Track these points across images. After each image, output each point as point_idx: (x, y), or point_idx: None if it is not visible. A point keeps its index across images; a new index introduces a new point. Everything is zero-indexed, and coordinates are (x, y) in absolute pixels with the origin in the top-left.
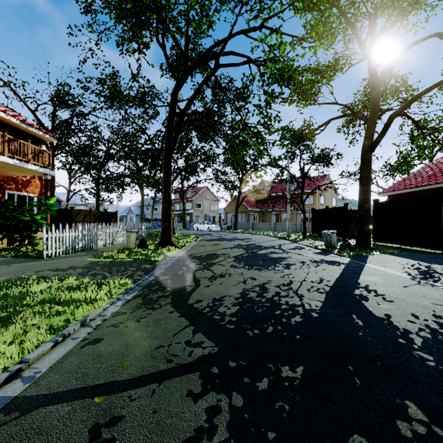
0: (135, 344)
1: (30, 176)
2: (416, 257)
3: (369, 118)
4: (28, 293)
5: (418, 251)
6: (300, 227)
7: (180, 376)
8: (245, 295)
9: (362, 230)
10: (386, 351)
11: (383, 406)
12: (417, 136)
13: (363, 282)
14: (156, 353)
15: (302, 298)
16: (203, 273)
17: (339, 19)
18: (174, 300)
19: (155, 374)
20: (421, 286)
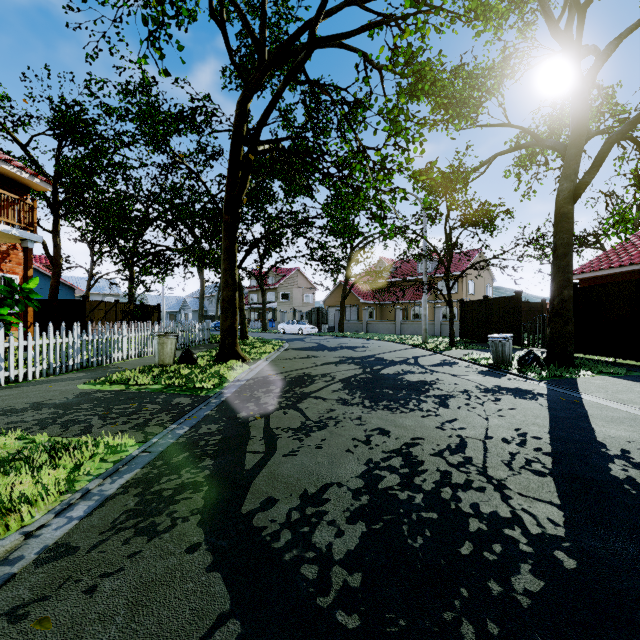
0: None
1: (8, 245)
2: None
3: (569, 143)
4: None
5: None
6: (440, 328)
7: None
8: (374, 483)
9: (558, 334)
10: None
11: None
12: None
13: (608, 440)
14: None
15: (507, 494)
16: (284, 416)
17: None
18: (210, 500)
19: None
20: None
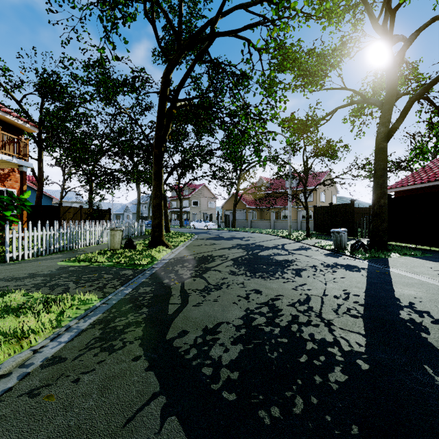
0: None
1: (9, 169)
2: None
3: (385, 101)
4: None
5: None
6: (301, 225)
7: None
8: (249, 322)
9: (377, 229)
10: None
11: None
12: (437, 123)
13: (402, 297)
14: None
15: (333, 328)
16: (194, 282)
17: None
18: (146, 332)
19: None
20: None
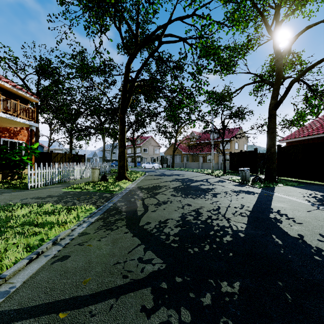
0: (96, 261)
1: (20, 127)
2: (311, 188)
3: (274, 83)
4: (13, 216)
5: (312, 184)
6: (221, 166)
7: (134, 292)
8: (184, 218)
9: (269, 168)
10: (307, 267)
11: (316, 322)
12: (310, 97)
13: (274, 207)
14: (113, 269)
15: (230, 221)
16: (150, 200)
17: (251, 9)
18: (128, 222)
19: (113, 289)
20: (321, 211)
